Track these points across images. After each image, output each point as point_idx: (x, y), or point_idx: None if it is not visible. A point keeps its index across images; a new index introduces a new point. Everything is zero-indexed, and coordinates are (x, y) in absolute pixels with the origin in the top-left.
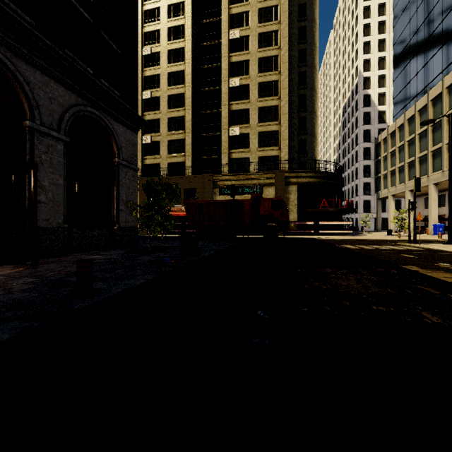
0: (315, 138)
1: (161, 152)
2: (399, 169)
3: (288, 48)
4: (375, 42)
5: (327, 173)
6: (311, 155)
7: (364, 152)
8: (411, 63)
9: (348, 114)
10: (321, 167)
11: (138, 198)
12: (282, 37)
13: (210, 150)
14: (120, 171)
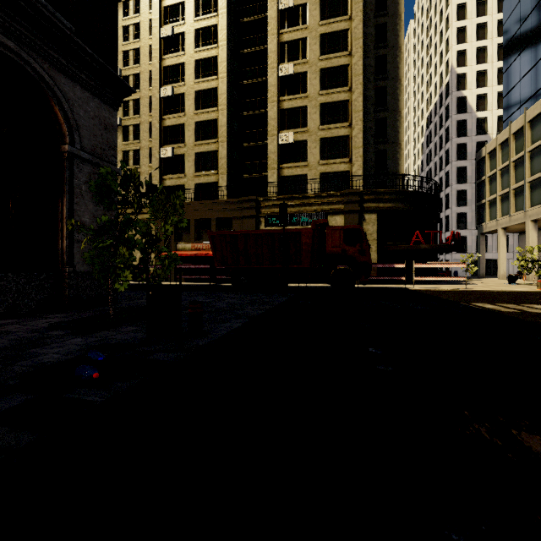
0: (399, 148)
1: (186, 170)
2: (515, 191)
3: (362, 18)
4: (473, 28)
5: (420, 194)
6: (393, 171)
7: (457, 174)
8: (532, 44)
9: (435, 124)
10: (412, 185)
11: (154, 231)
12: (353, 2)
13: (253, 165)
14: (75, 169)
